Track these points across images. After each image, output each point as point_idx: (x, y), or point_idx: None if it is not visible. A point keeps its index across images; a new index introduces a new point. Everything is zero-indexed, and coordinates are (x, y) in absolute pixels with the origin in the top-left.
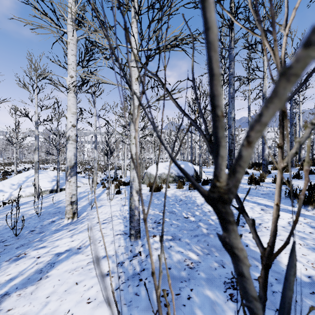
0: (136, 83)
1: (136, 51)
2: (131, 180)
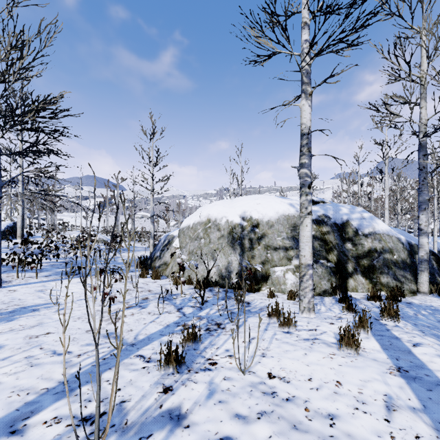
0: (436, 217)
1: (436, 207)
2: (434, 248)
